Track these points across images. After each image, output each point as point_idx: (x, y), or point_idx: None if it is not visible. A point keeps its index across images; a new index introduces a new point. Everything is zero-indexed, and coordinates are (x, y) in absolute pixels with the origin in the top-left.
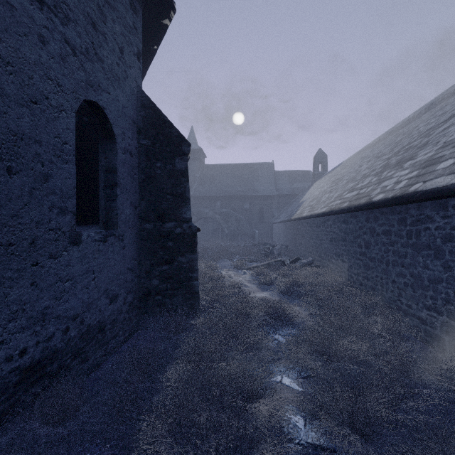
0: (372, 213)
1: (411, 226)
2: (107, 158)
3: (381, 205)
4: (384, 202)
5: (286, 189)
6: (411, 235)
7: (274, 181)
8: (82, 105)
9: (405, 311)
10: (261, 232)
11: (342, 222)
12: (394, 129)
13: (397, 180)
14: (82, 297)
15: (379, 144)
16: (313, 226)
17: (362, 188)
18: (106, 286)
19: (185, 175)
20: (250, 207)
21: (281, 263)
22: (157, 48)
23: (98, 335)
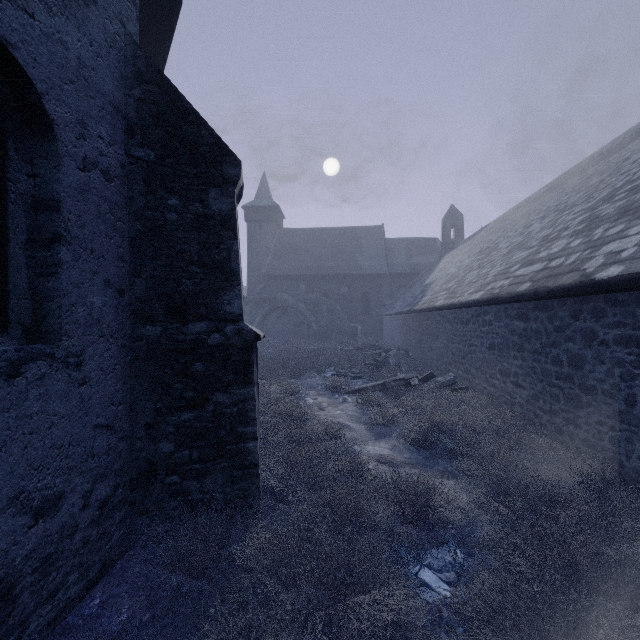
0: (589, 303)
1: None
2: (37, 177)
3: (618, 288)
4: (629, 281)
5: (403, 265)
6: None
7: (384, 253)
8: None
9: None
10: (365, 329)
11: (515, 317)
12: (576, 169)
13: None
14: None
15: (554, 193)
16: (455, 322)
17: (551, 257)
18: (18, 486)
19: (229, 226)
20: (350, 292)
21: (404, 383)
22: None
23: None
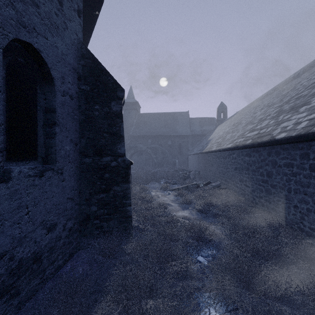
0: (274, 149)
1: (314, 160)
2: (47, 100)
3: (284, 142)
4: (288, 139)
5: (198, 130)
6: (314, 168)
7: (189, 125)
8: (16, 46)
9: (308, 232)
10: (180, 161)
11: (245, 155)
12: (279, 86)
13: (297, 122)
14: (12, 233)
15: (268, 97)
16: (220, 158)
17: (261, 128)
18: (42, 218)
19: (119, 117)
20: (172, 144)
21: (196, 186)
22: (98, 14)
23: (33, 266)
